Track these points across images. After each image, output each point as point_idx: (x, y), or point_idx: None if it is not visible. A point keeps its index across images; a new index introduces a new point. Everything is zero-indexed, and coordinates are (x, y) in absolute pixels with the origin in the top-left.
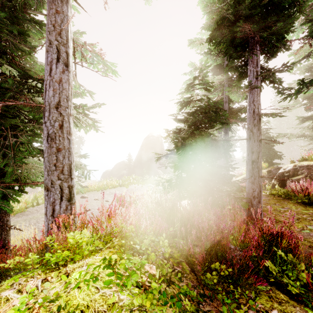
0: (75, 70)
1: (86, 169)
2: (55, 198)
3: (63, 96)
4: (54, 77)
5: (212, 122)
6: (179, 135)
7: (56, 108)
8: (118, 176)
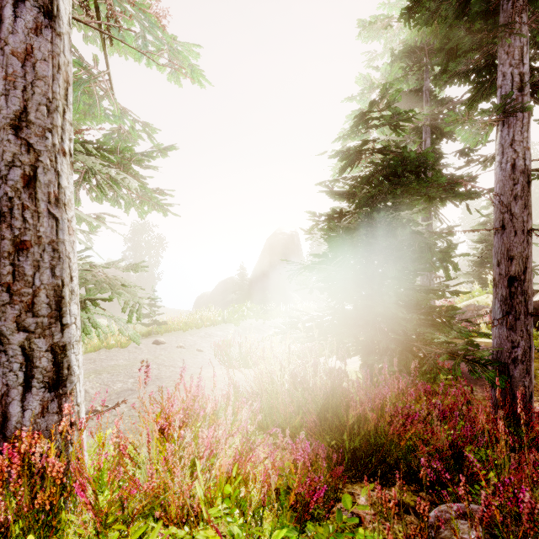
0: (106, 71)
1: (132, 297)
2: (7, 382)
3: (38, 96)
4: (7, 40)
5: (408, 196)
6: (339, 224)
7: (15, 128)
8: (222, 303)
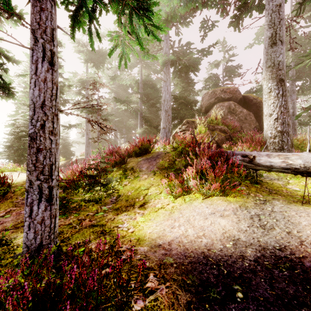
0: None
1: None
2: None
3: None
4: None
5: None
6: (9, 142)
7: None
8: None
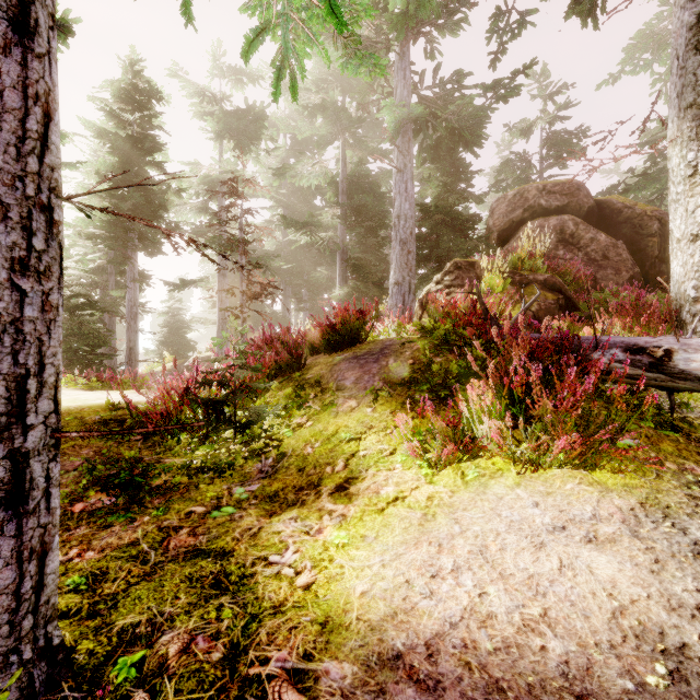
0: None
1: None
2: None
3: None
4: None
5: (92, 309)
6: None
7: None
8: None
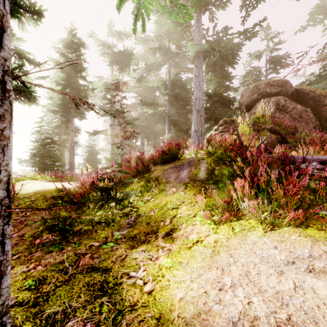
0: None
1: None
2: None
3: None
4: None
5: (54, 144)
6: (35, 149)
7: None
8: None
